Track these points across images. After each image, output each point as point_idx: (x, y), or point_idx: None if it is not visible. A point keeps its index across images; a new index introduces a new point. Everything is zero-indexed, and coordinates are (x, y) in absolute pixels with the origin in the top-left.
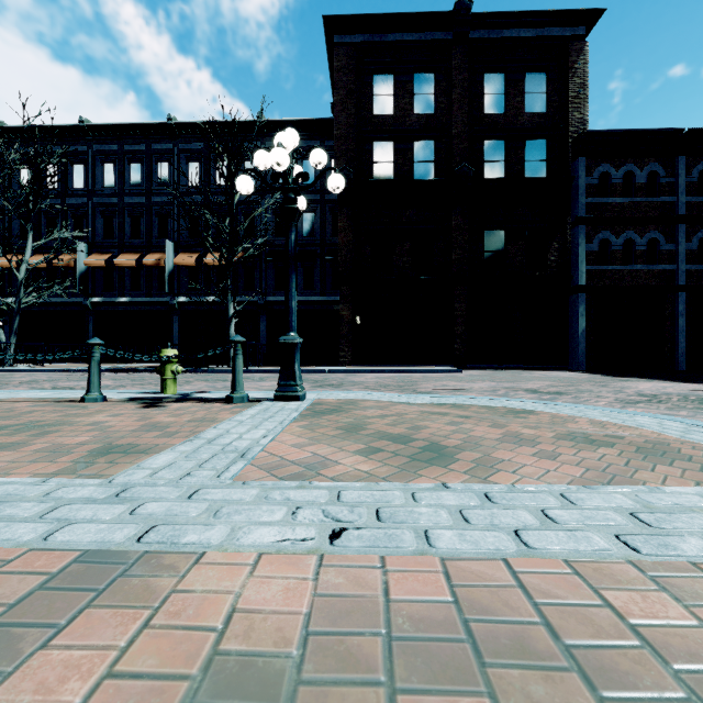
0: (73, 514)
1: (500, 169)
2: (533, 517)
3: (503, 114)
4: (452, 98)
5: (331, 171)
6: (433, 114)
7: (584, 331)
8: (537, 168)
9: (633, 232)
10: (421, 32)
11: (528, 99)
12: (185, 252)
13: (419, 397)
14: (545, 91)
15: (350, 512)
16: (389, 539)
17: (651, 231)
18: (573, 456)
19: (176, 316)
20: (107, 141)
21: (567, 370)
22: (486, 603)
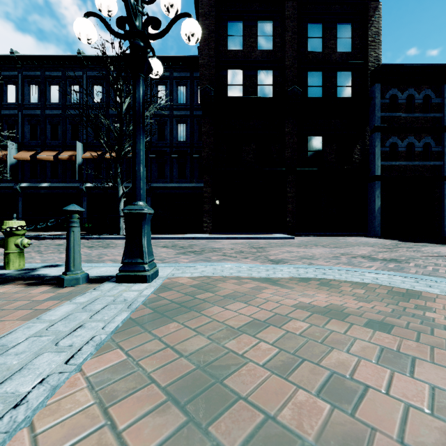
0: None
1: (319, 92)
2: None
3: (321, 52)
4: (285, 39)
5: (197, 94)
6: (271, 51)
7: (380, 208)
8: (345, 92)
9: (413, 138)
10: None
11: (339, 42)
12: (91, 150)
13: (276, 267)
14: (351, 37)
15: None
16: None
17: (426, 137)
18: None
19: (84, 197)
20: (32, 68)
21: (367, 236)
22: None
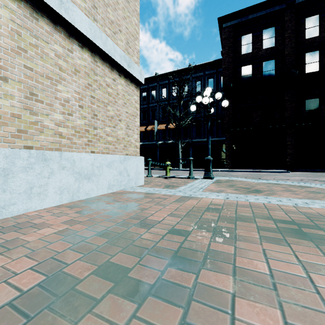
0: (175, 192)
1: (316, 66)
2: (276, 200)
3: (318, 36)
4: (285, 36)
5: (221, 82)
6: (274, 47)
7: None
8: None
9: None
10: (267, 9)
11: None
12: (161, 124)
13: (260, 180)
14: None
15: (230, 196)
16: (239, 199)
17: None
18: (306, 195)
19: (158, 149)
20: None
21: None
22: (256, 206)
